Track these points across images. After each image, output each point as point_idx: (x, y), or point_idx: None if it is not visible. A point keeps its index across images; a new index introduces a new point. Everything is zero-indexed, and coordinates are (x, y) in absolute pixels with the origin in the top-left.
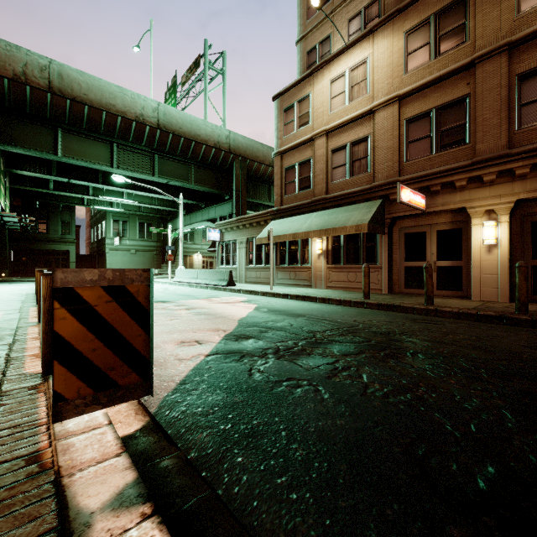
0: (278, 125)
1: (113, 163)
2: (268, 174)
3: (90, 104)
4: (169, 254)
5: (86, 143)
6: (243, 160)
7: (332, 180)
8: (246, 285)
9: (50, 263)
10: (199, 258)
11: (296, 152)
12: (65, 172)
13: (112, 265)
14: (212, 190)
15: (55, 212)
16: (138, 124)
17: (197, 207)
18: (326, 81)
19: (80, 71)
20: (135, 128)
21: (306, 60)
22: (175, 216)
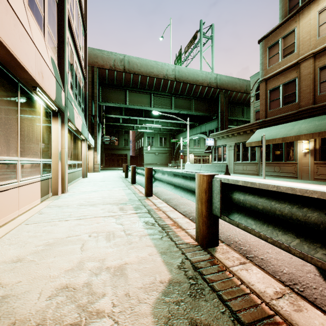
0: (262, 60)
1: (151, 105)
2: (243, 99)
3: (141, 74)
4: (181, 155)
5: (139, 96)
6: (225, 92)
7: (320, 92)
8: (236, 175)
9: (119, 160)
10: (192, 157)
11: (280, 76)
12: (128, 113)
13: (146, 161)
14: (205, 113)
15: (121, 134)
16: (164, 80)
17: (192, 126)
18: (313, 14)
19: (137, 58)
20: (163, 83)
21: (288, 5)
22: (179, 132)
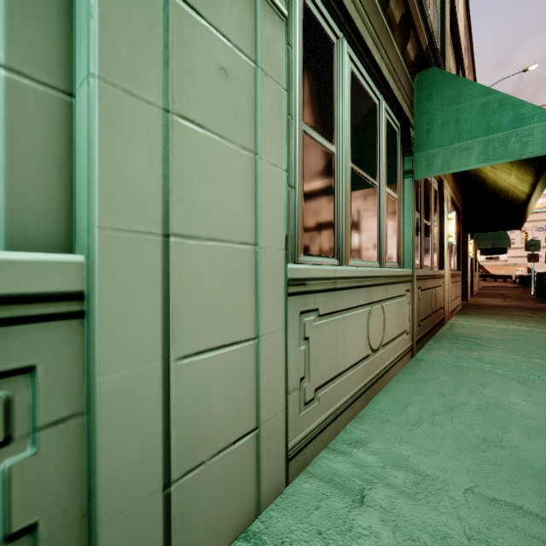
0: None
1: None
2: None
3: None
4: None
5: None
6: None
7: None
8: None
9: None
10: None
11: None
12: None
13: None
14: None
15: None
16: None
17: None
18: None
19: None
20: None
21: None
22: None
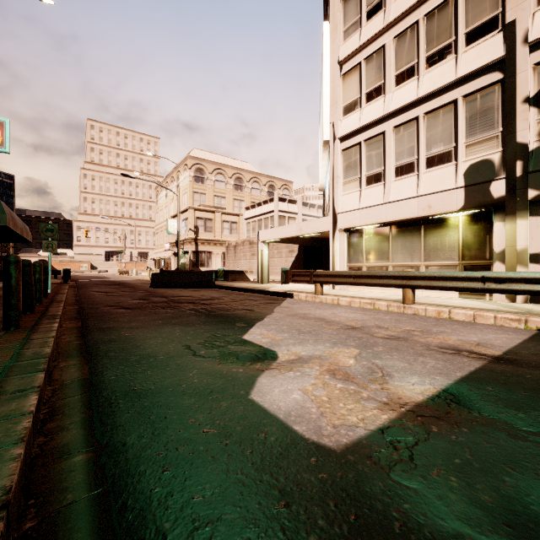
0: None
1: None
2: None
3: None
4: None
5: None
6: None
7: None
8: None
9: None
10: None
11: None
12: None
13: None
14: None
15: None
16: None
17: None
18: None
19: None
20: None
21: None
22: None
